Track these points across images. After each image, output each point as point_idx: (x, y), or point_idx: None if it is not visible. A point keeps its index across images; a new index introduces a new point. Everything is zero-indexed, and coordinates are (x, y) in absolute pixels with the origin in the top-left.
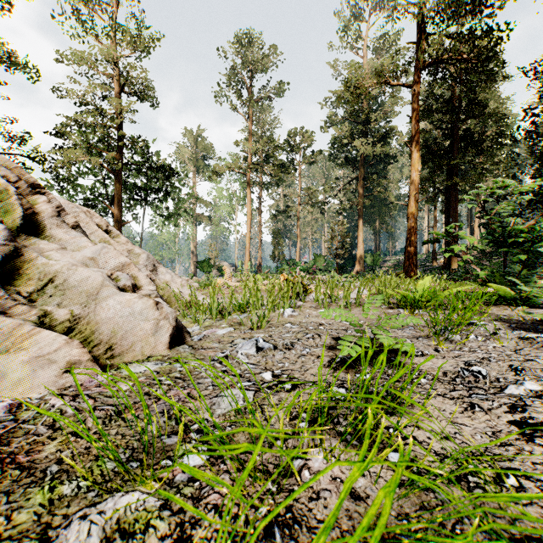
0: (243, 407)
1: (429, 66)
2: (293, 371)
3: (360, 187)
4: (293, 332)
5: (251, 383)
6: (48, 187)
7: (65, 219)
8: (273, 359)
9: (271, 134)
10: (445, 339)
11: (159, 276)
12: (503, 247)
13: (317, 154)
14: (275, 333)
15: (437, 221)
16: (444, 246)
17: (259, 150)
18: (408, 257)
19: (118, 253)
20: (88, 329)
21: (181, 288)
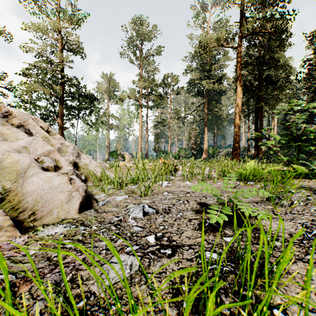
0: (130, 277)
1: (247, 36)
2: (171, 233)
3: (205, 108)
4: (169, 198)
5: (138, 248)
6: (18, 106)
7: (12, 120)
8: (156, 222)
9: (154, 77)
10: (277, 204)
11: (81, 160)
12: (297, 142)
13: (180, 89)
14: (156, 199)
15: (250, 128)
16: (253, 143)
17: (146, 86)
18: (235, 149)
19: (45, 143)
20: (16, 199)
21: (95, 167)
